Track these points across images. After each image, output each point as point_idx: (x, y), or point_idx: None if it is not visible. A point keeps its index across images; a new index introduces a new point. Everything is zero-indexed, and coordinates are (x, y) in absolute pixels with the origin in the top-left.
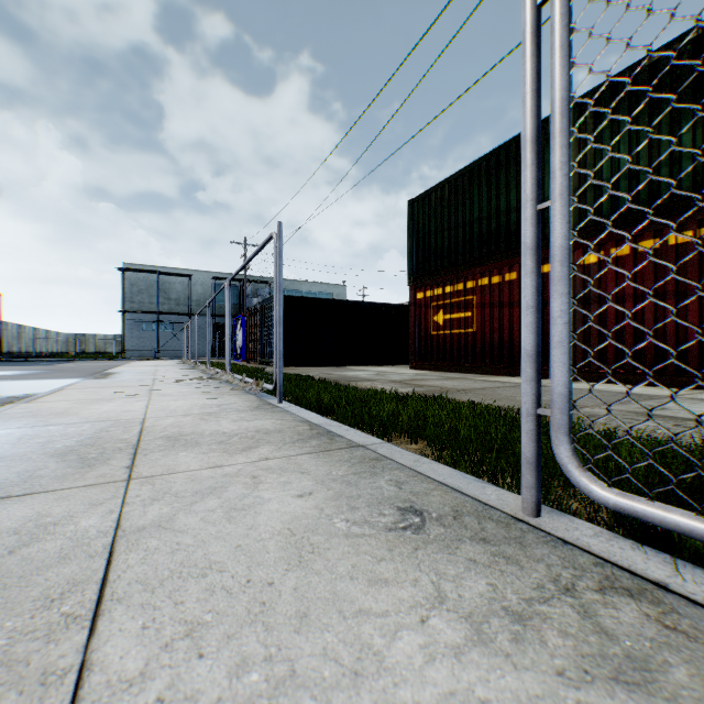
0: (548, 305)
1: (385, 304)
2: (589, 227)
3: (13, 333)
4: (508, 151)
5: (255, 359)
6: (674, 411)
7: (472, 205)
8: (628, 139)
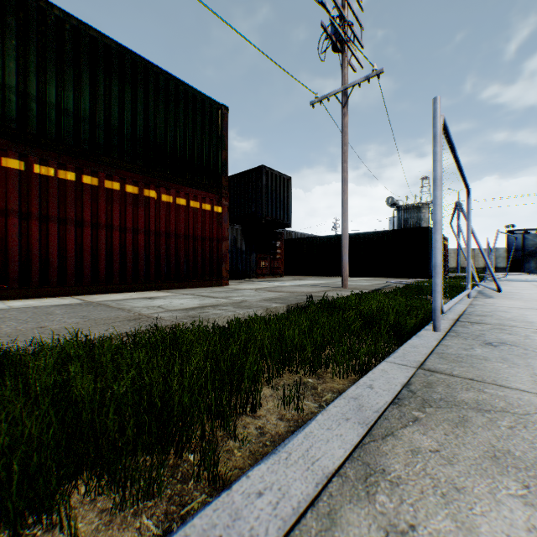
0: None
1: None
2: None
3: None
4: None
5: None
6: (170, 306)
7: None
8: None
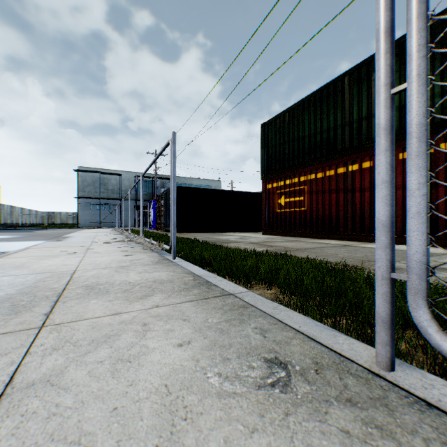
0: (355, 192)
1: (246, 192)
2: None
3: (8, 211)
4: (328, 89)
5: (162, 228)
6: None
7: (304, 126)
8: None
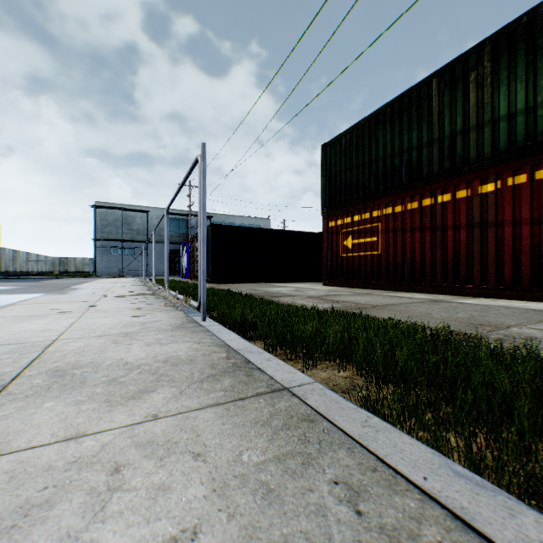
0: (447, 230)
1: (302, 232)
2: (486, 159)
3: (10, 257)
4: (410, 97)
5: (196, 277)
6: None
7: (377, 145)
8: (525, 77)
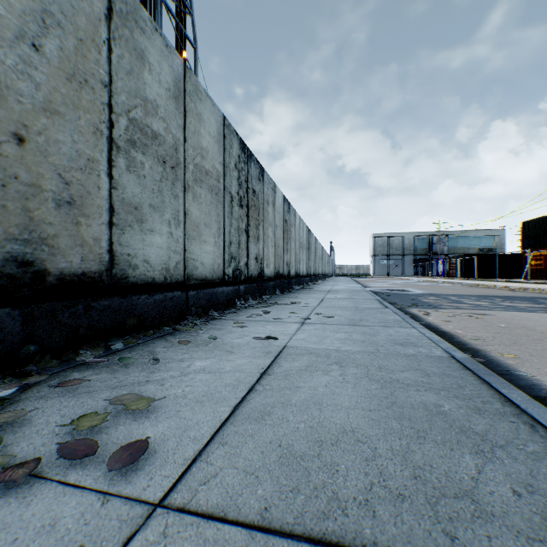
0: None
1: (516, 254)
2: None
3: None
4: None
5: (452, 276)
6: None
7: (540, 229)
8: None
